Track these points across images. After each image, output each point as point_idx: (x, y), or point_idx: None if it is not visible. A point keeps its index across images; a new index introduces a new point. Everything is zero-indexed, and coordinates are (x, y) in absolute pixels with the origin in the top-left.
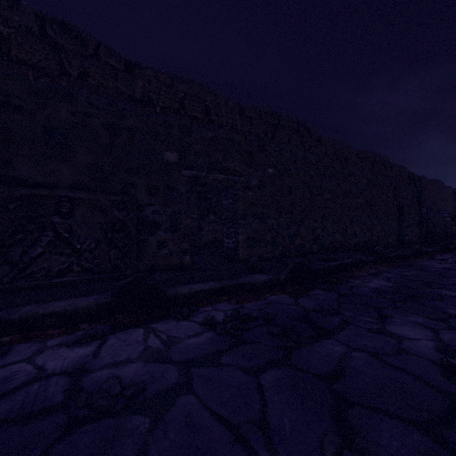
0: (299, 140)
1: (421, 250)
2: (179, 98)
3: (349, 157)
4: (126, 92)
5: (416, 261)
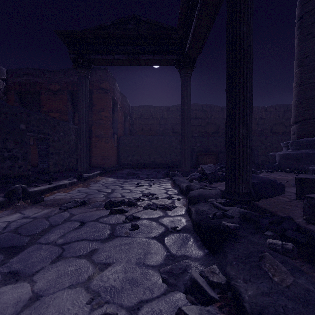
0: None
1: None
2: None
3: None
4: (221, 117)
5: None
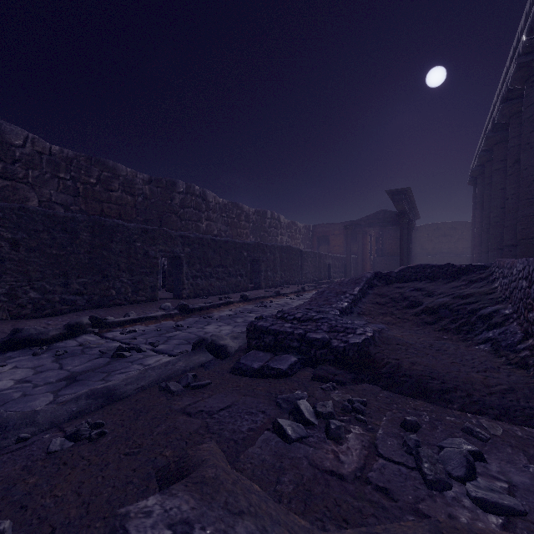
0: None
1: None
2: None
3: None
4: None
5: None
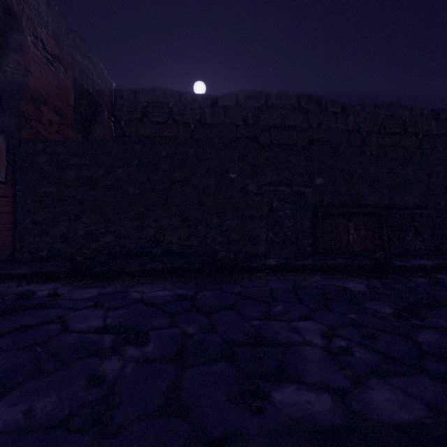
0: None
1: None
2: (380, 121)
3: None
4: (342, 128)
5: None
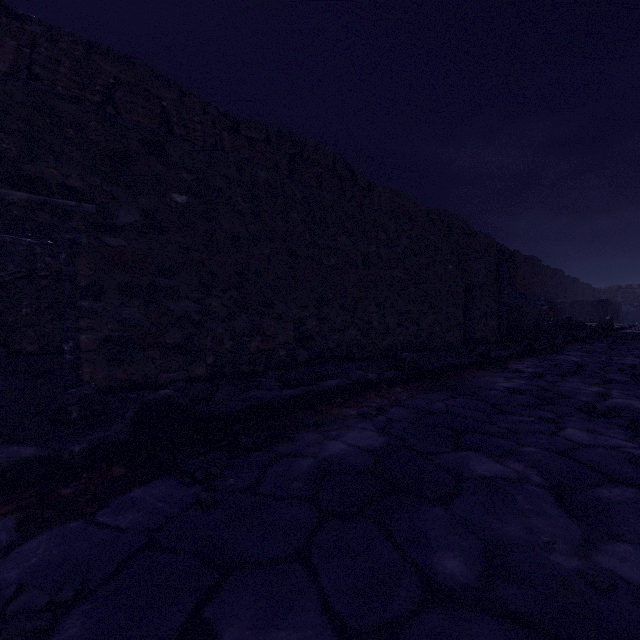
0: (336, 184)
1: (489, 355)
2: (102, 86)
3: (415, 217)
4: None
5: (475, 374)
